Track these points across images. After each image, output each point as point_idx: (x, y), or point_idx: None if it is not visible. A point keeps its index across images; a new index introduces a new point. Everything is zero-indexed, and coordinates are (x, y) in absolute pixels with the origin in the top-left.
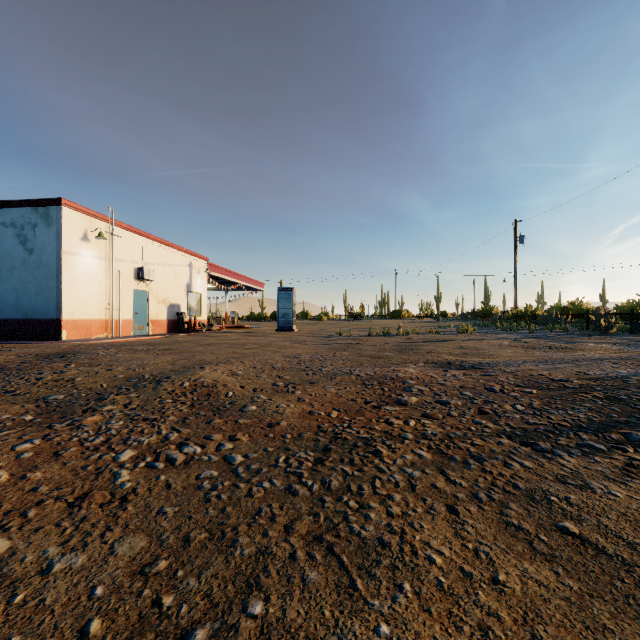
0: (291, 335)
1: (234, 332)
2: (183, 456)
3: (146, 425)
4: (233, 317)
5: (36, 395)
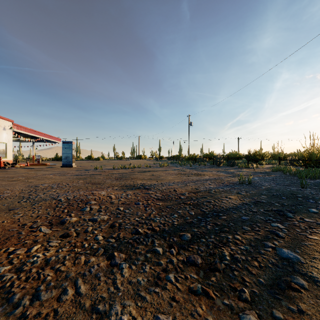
0: (67, 169)
1: (30, 168)
2: None
3: None
4: (38, 158)
5: None
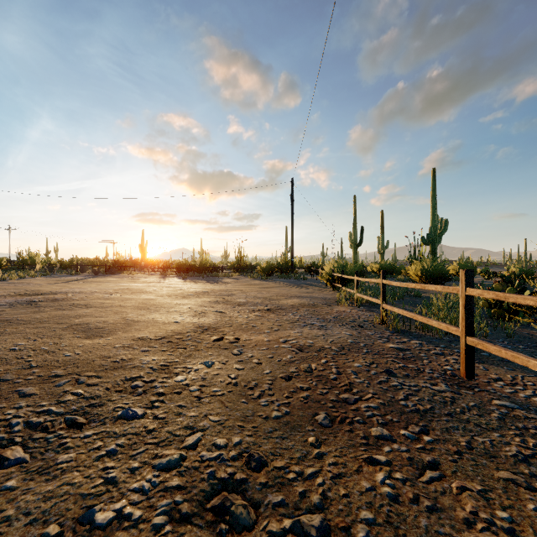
0: None
1: None
2: (218, 287)
3: (207, 287)
4: None
5: (177, 290)
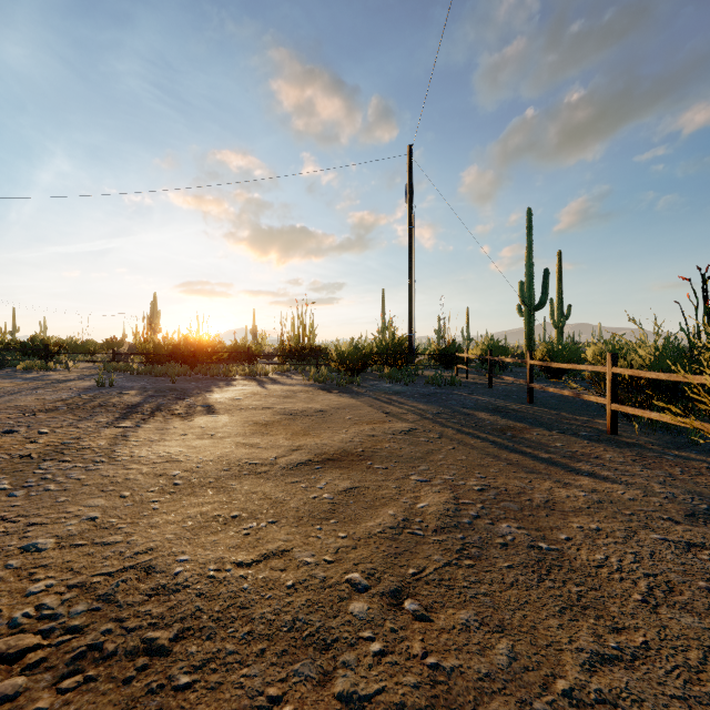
0: None
1: None
2: None
3: None
4: None
5: None
